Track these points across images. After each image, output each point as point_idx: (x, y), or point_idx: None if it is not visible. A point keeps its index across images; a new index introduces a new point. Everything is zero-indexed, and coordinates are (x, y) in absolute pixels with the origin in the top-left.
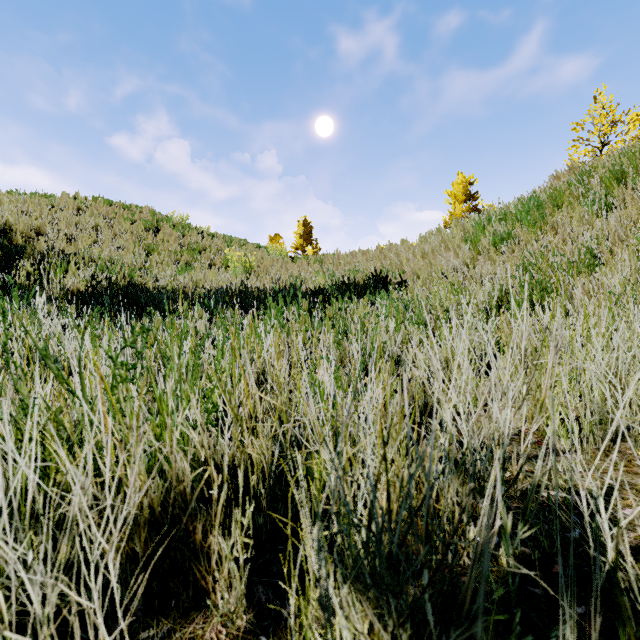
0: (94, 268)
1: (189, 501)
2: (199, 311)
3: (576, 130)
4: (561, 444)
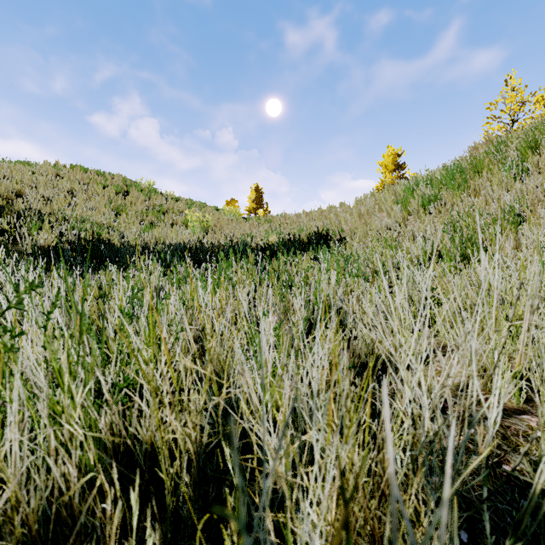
0: (66, 226)
1: (76, 515)
2: (153, 265)
3: (490, 109)
4: (512, 402)
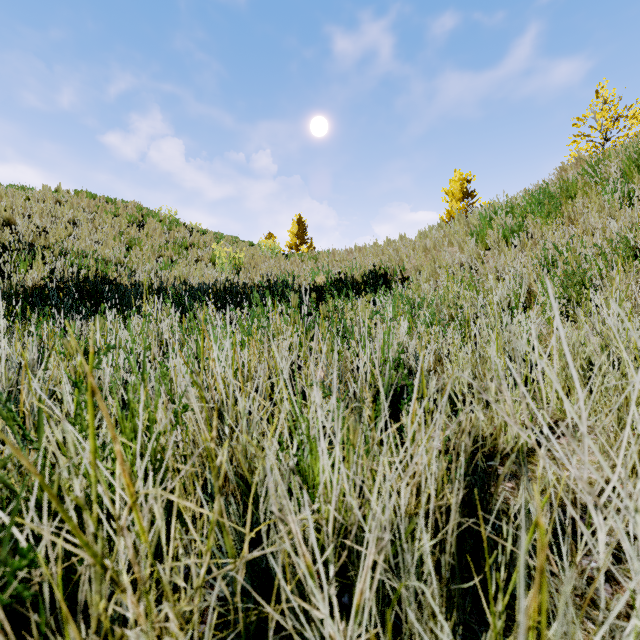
0: (64, 262)
1: None
2: (166, 309)
3: (577, 125)
4: None
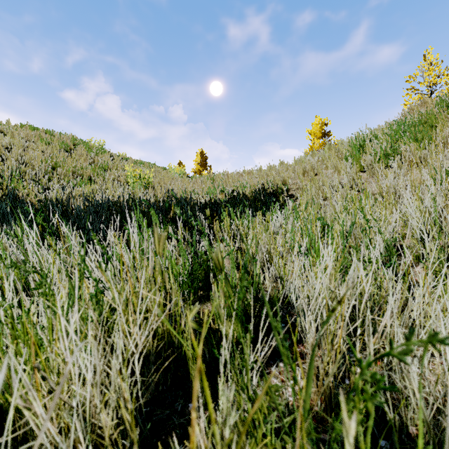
0: None
1: None
2: None
3: (409, 82)
4: None
